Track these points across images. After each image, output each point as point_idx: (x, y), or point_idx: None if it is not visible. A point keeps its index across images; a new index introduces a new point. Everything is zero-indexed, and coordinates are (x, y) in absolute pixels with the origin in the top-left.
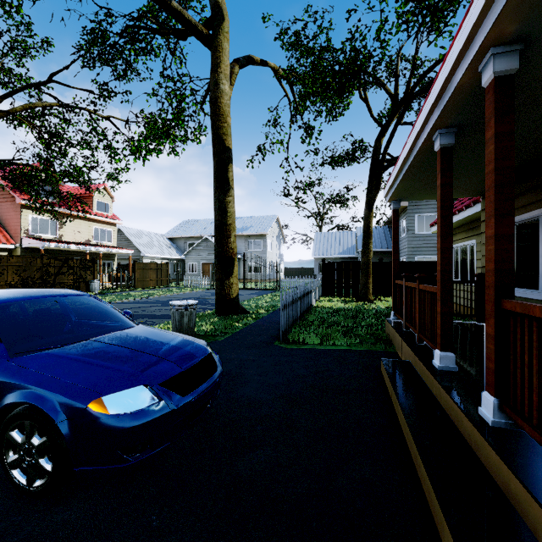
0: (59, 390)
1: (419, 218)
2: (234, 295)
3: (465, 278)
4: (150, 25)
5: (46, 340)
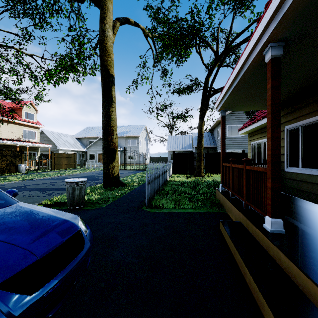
0: None
1: (229, 127)
2: (115, 174)
3: (260, 162)
4: None
5: None
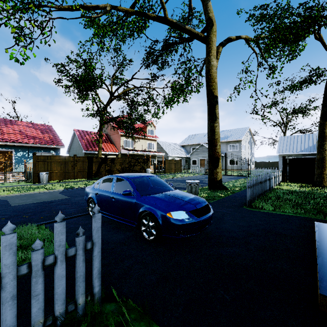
0: (157, 208)
1: None
2: (219, 179)
3: None
4: (174, 41)
5: (148, 192)
